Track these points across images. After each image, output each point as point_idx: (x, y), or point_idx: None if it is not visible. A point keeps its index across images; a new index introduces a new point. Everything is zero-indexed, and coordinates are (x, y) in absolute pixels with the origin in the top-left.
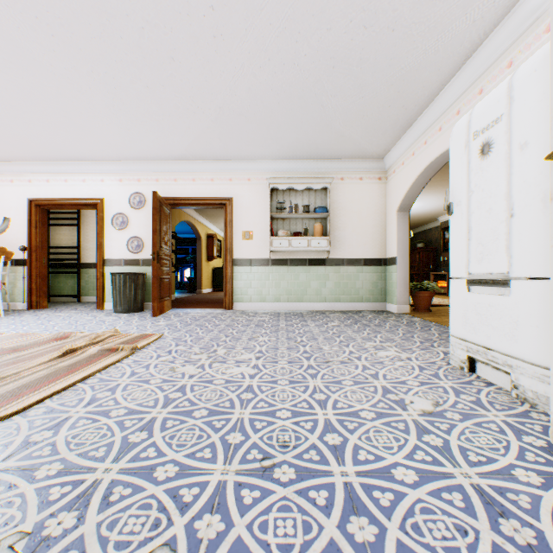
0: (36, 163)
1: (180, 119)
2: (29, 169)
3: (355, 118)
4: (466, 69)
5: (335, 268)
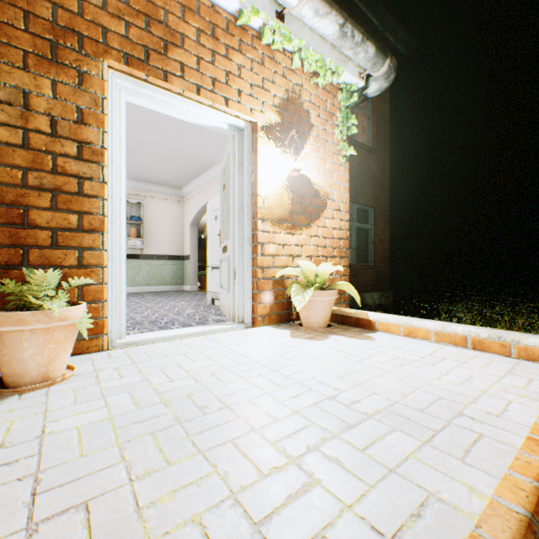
0: None
1: None
2: None
3: (163, 167)
4: (220, 165)
5: (148, 261)
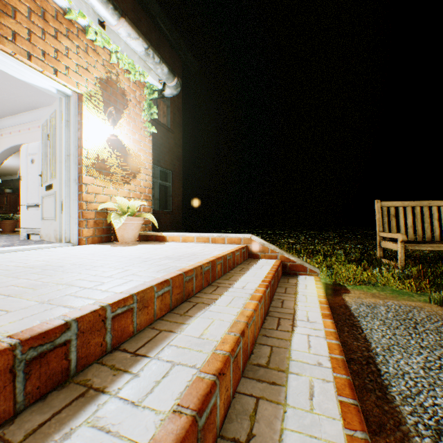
0: None
1: None
2: None
3: None
4: (33, 113)
5: None
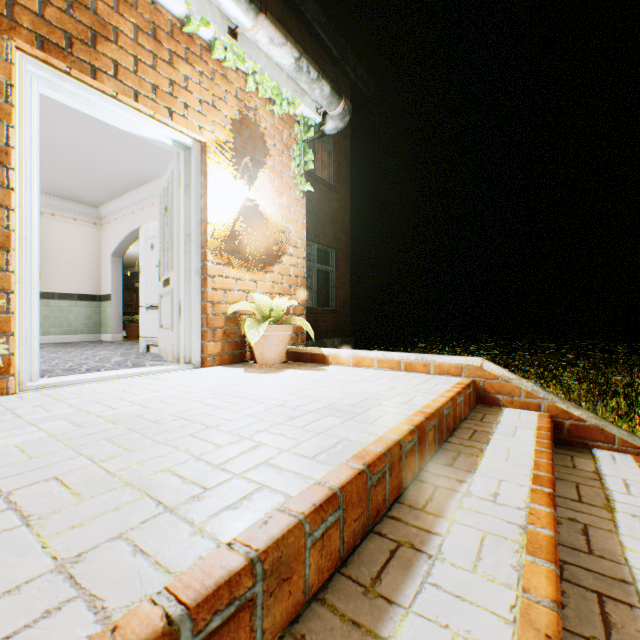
0: None
1: None
2: None
3: (73, 176)
4: (156, 183)
5: (46, 301)
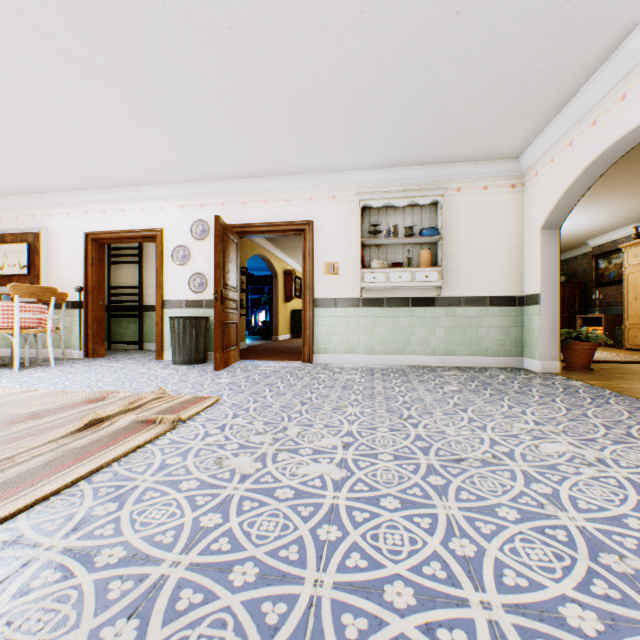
0: (92, 192)
1: (245, 120)
2: (85, 199)
3: (483, 97)
4: None
5: (449, 309)
